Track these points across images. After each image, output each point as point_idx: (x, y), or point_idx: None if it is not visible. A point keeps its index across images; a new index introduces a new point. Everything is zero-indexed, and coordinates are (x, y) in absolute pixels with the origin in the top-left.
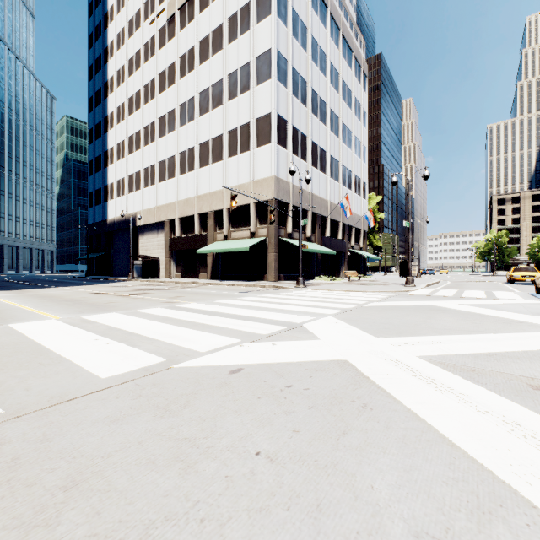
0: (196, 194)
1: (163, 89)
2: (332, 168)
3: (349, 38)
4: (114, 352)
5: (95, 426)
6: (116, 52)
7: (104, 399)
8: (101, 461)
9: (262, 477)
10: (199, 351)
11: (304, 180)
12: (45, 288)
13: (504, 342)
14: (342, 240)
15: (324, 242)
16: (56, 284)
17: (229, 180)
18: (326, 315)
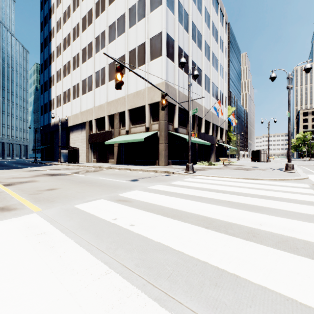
0: (106, 101)
1: (84, 29)
2: (205, 83)
3: None
4: None
5: None
6: (56, 9)
7: None
8: None
9: None
10: None
11: (186, 88)
12: None
13: None
14: (212, 135)
15: (200, 136)
16: None
17: (130, 88)
18: None
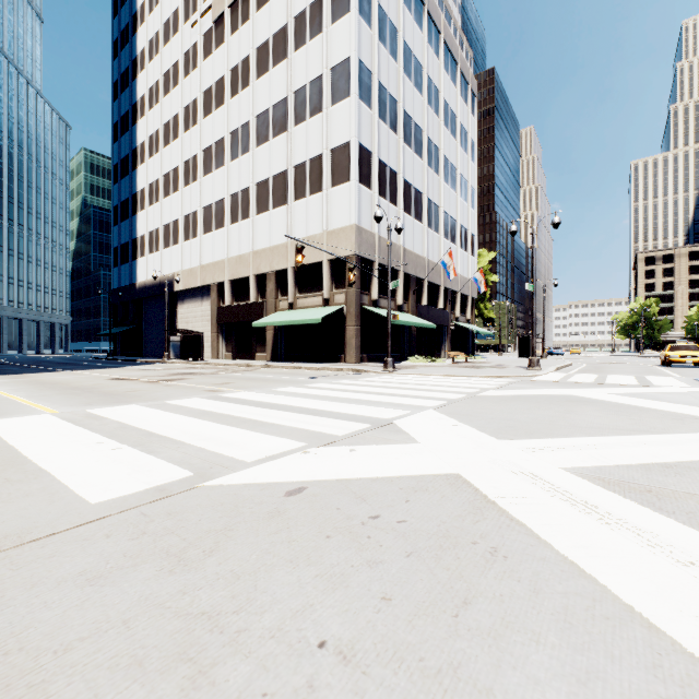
0: (252, 249)
1: (209, 112)
2: (430, 215)
3: (453, 45)
4: (120, 462)
5: (59, 589)
6: (148, 64)
7: (86, 539)
8: (51, 660)
9: (328, 698)
10: (244, 460)
11: (393, 230)
12: (50, 372)
13: (683, 447)
14: (444, 309)
15: (420, 312)
16: (66, 367)
17: (296, 230)
18: (426, 407)
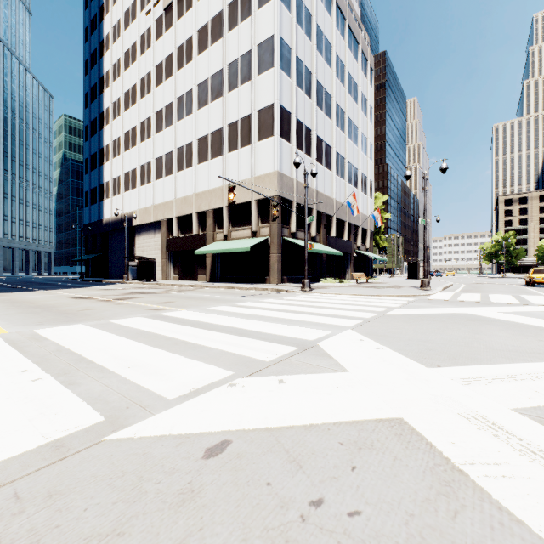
0: (194, 192)
1: (160, 82)
2: (337, 164)
3: (355, 29)
4: (30, 399)
5: None
6: (112, 45)
7: None
8: None
9: None
10: (166, 396)
11: (308, 176)
12: (26, 291)
13: None
14: (348, 240)
15: (329, 242)
16: (42, 287)
17: (229, 176)
18: (344, 327)
